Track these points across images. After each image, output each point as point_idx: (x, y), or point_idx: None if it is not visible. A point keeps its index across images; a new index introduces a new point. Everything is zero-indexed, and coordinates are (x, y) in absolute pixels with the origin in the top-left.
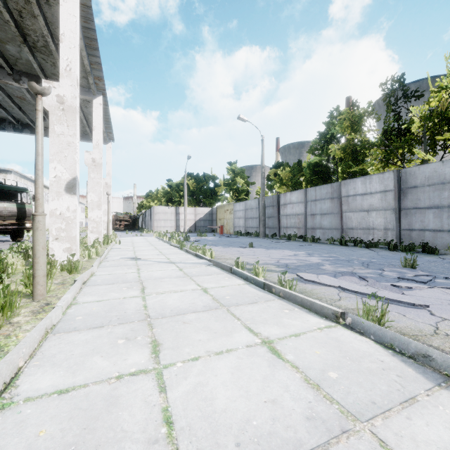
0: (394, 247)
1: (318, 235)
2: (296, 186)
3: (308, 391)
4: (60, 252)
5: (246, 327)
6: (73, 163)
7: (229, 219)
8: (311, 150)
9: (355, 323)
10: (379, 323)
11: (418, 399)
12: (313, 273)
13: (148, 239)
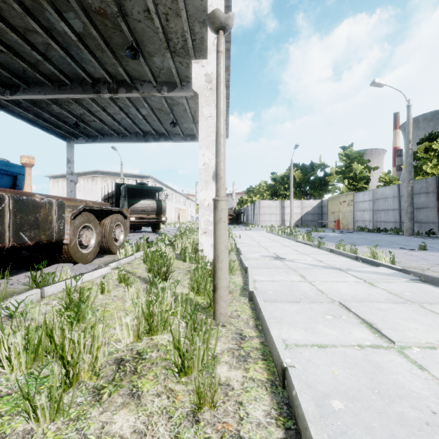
0: None
1: None
2: None
3: None
4: (208, 247)
5: None
6: None
7: (347, 212)
8: None
9: None
10: None
11: None
12: None
13: (261, 233)
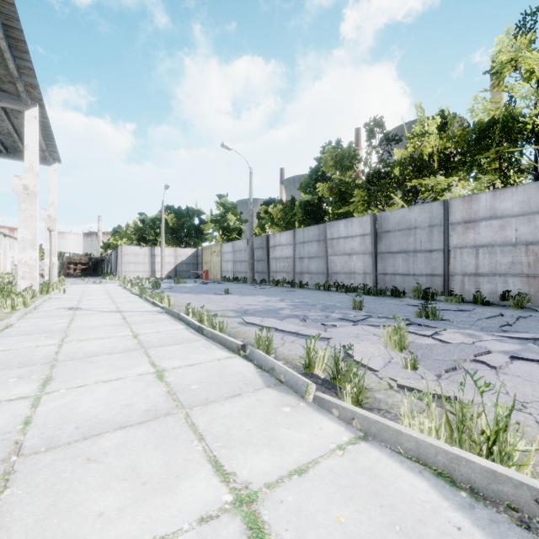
0: (368, 292)
1: (306, 280)
2: (288, 226)
3: (163, 397)
4: None
5: (151, 362)
6: None
7: (216, 263)
8: (301, 187)
9: (250, 353)
10: (267, 351)
11: (243, 394)
12: (265, 317)
13: (108, 287)
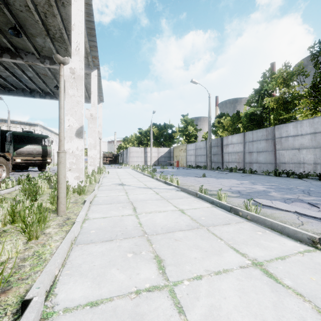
0: None
1: (254, 168)
2: (235, 131)
3: None
4: (72, 179)
5: (231, 247)
6: (80, 116)
7: (183, 156)
8: (248, 103)
9: None
10: None
11: None
12: (264, 199)
13: (127, 170)
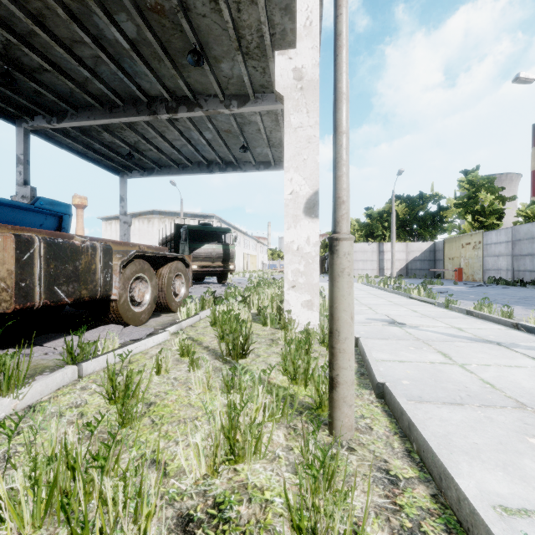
0: None
1: None
2: None
3: None
4: (297, 307)
5: None
6: (314, 169)
7: (472, 258)
8: None
9: None
10: None
11: None
12: None
13: (356, 286)
